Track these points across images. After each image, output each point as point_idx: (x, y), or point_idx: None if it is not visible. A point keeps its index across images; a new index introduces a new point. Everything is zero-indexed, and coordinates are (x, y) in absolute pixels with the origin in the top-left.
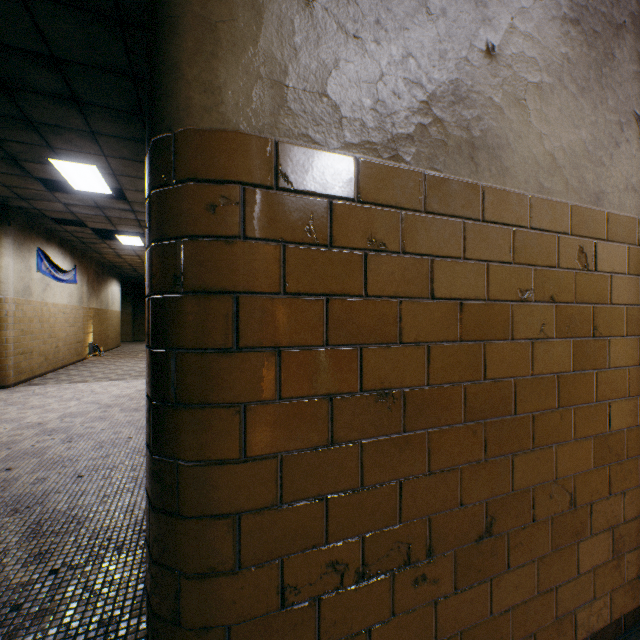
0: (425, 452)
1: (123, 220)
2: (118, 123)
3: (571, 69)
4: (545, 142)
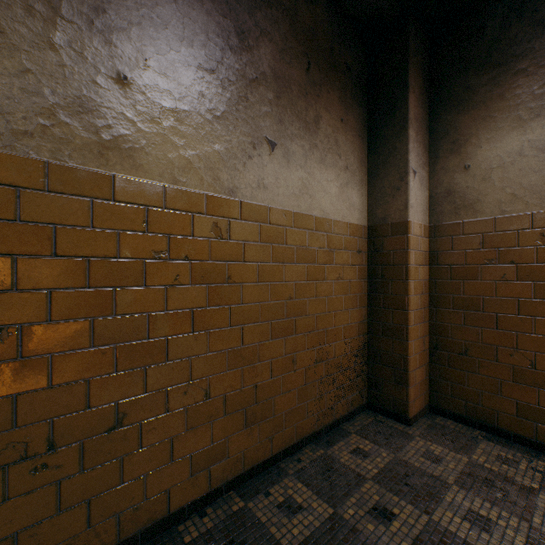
0: (47, 371)
1: None
2: None
3: (207, 102)
4: (181, 150)
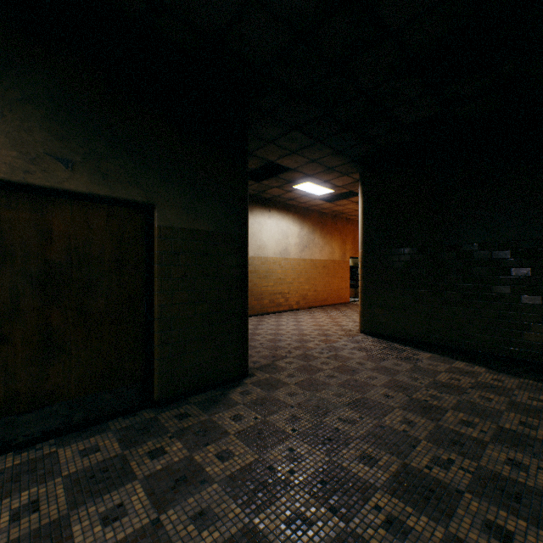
0: None
1: None
2: None
3: None
4: None
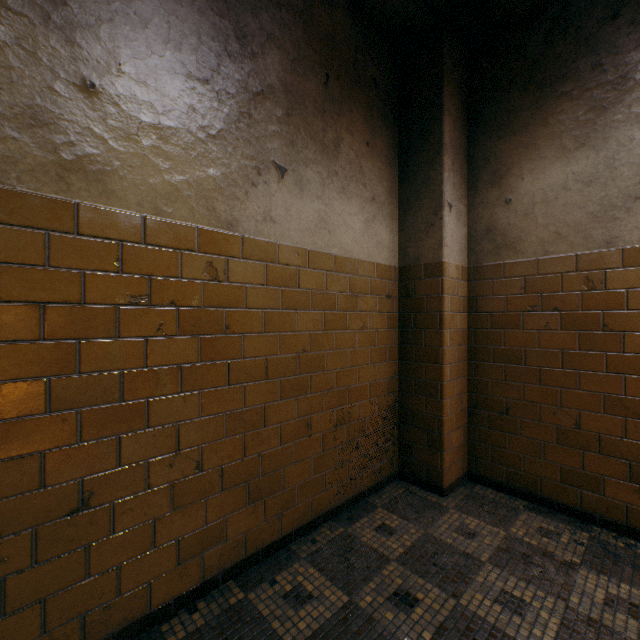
0: None
1: None
2: None
3: (199, 118)
4: (165, 174)
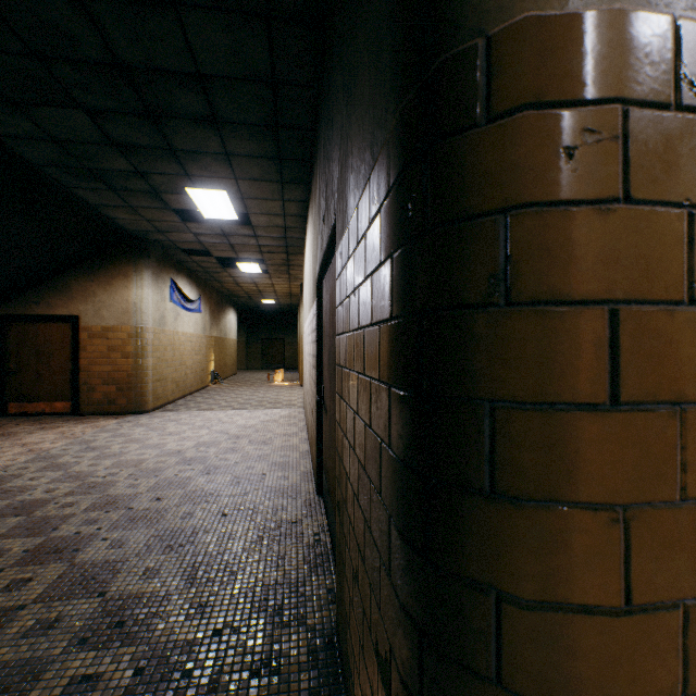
0: None
1: (245, 247)
2: (252, 140)
3: None
4: None
